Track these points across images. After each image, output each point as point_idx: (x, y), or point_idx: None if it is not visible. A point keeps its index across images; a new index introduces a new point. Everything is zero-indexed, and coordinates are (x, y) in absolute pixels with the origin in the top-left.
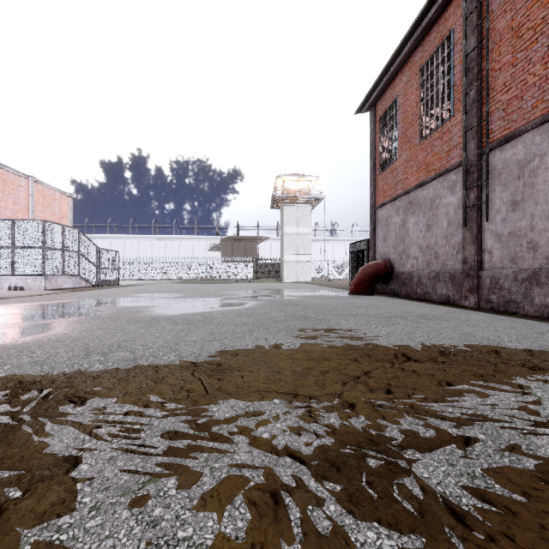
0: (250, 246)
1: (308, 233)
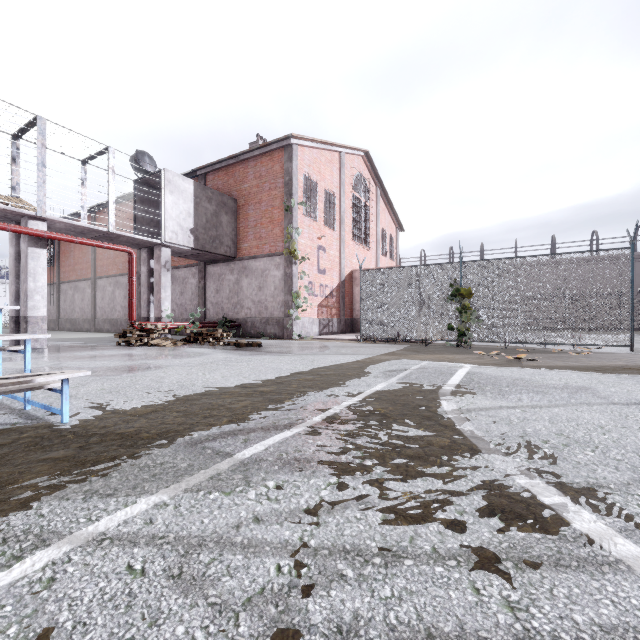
0: None
1: None
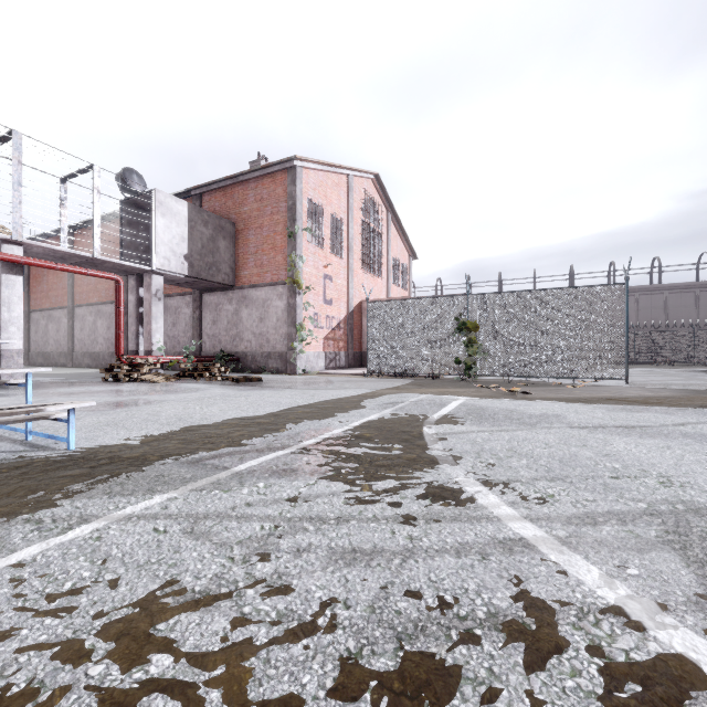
0: None
1: None
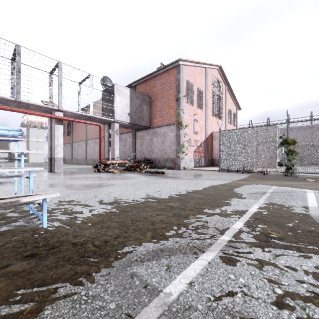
0: (4, 144)
1: (43, 141)
